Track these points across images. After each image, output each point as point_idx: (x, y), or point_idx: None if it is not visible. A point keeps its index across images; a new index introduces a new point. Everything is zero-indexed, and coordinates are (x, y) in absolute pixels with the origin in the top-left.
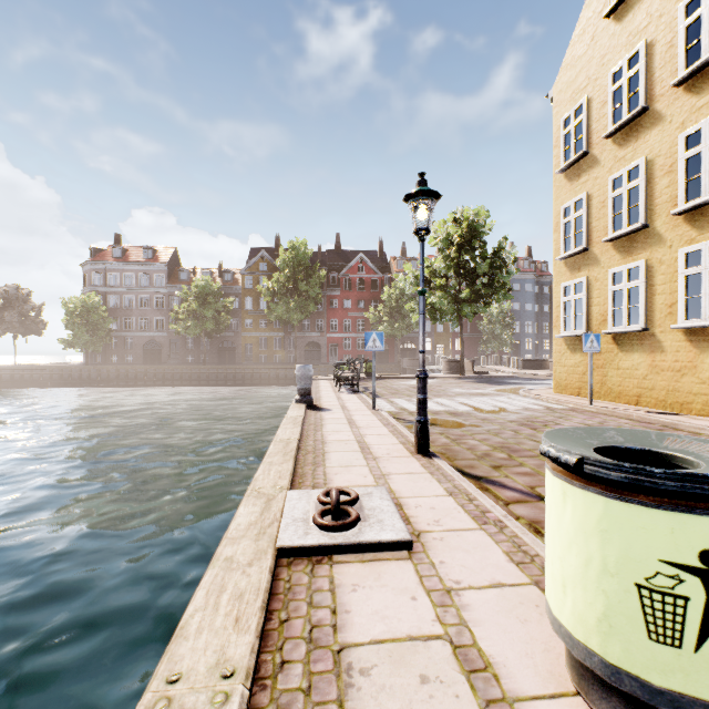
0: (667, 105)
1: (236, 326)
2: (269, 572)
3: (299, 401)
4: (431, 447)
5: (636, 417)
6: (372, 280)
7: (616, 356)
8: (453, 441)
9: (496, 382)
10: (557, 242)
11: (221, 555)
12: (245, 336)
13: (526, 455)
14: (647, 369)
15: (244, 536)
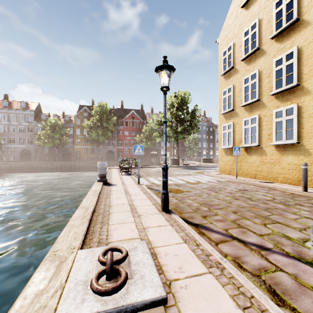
0: (267, 47)
1: (72, 142)
2: None
3: (99, 181)
4: (169, 205)
5: (257, 184)
6: (138, 123)
7: (246, 157)
8: (180, 201)
9: (193, 169)
10: (220, 106)
11: None
12: (76, 147)
13: (217, 208)
14: (259, 163)
15: None
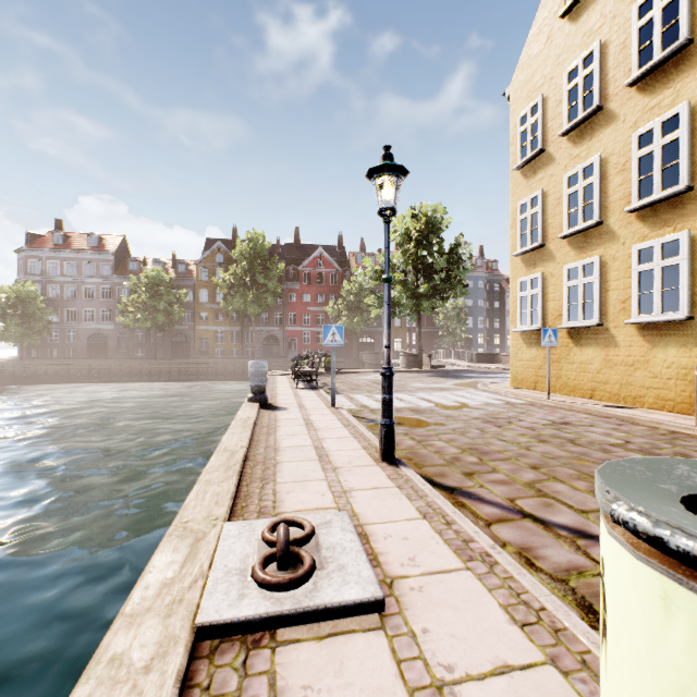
0: (620, 105)
1: (191, 319)
2: (176, 681)
3: (252, 400)
4: (396, 450)
5: (594, 411)
6: (332, 275)
7: (571, 350)
8: (419, 443)
9: (454, 376)
10: (514, 238)
11: (105, 652)
12: (200, 329)
13: (498, 458)
14: (601, 363)
15: (149, 610)
